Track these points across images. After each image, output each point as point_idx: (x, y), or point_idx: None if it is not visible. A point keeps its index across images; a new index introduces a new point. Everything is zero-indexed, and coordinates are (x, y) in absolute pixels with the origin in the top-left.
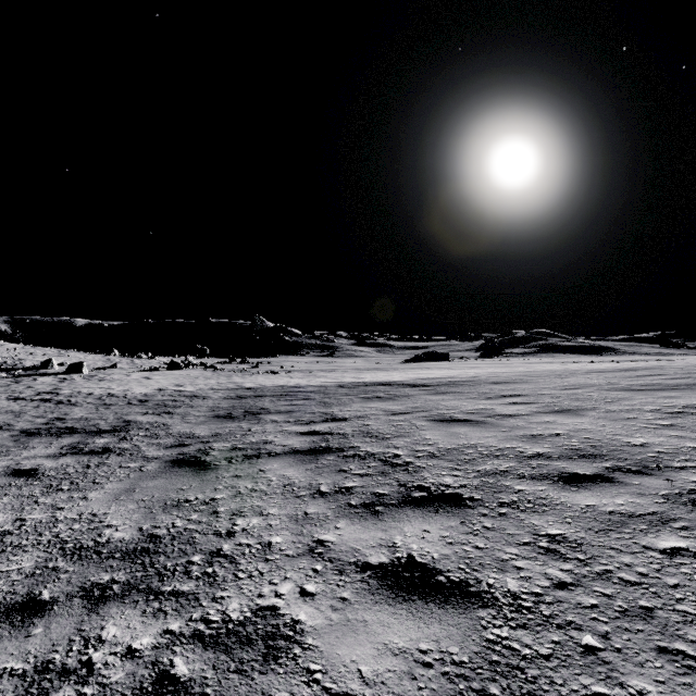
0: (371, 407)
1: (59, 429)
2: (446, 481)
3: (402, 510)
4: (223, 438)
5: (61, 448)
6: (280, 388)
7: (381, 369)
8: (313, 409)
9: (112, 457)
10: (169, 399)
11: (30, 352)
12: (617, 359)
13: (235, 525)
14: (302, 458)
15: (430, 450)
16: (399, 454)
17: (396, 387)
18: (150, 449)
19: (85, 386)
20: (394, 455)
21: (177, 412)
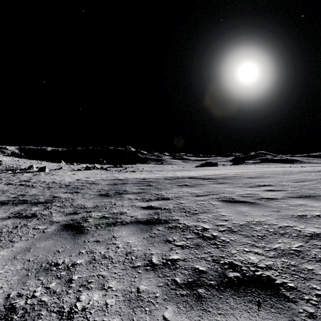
0: (183, 191)
1: (19, 200)
2: (252, 259)
3: (224, 297)
4: (99, 209)
5: (11, 213)
6: (135, 179)
7: (185, 170)
8: (151, 191)
9: (33, 220)
10: (80, 185)
11: (25, 162)
12: (303, 165)
13: (78, 301)
14: (142, 227)
15: (228, 225)
16: (206, 227)
17: (195, 179)
18: (57, 215)
19: (43, 178)
20: (203, 228)
21: (81, 192)
